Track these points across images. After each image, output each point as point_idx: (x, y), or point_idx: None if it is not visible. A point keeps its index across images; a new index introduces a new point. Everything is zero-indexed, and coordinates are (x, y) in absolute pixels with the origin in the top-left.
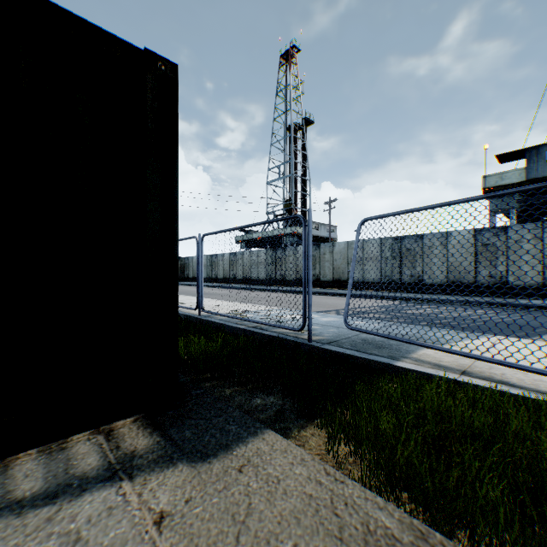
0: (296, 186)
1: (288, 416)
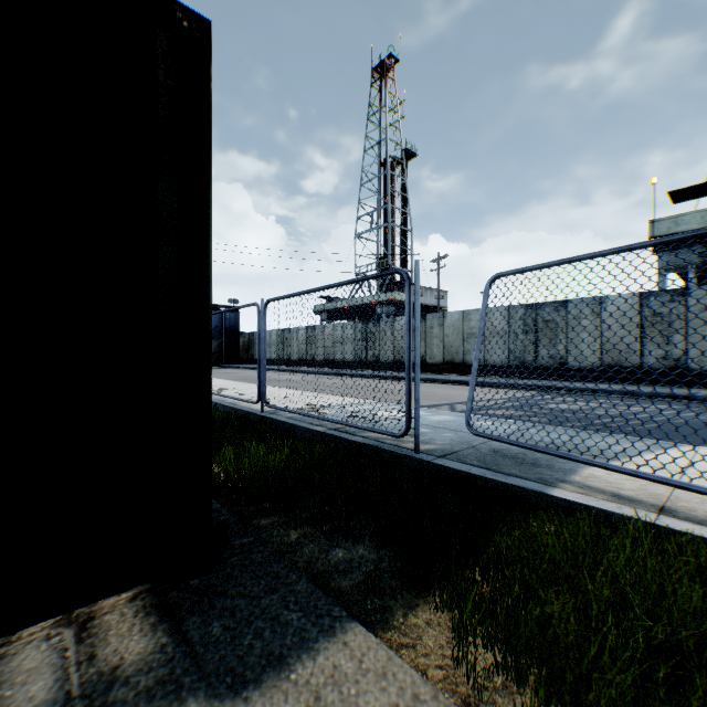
0: (393, 239)
1: (386, 584)
